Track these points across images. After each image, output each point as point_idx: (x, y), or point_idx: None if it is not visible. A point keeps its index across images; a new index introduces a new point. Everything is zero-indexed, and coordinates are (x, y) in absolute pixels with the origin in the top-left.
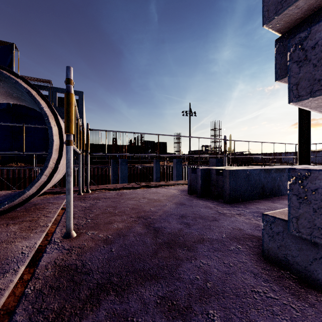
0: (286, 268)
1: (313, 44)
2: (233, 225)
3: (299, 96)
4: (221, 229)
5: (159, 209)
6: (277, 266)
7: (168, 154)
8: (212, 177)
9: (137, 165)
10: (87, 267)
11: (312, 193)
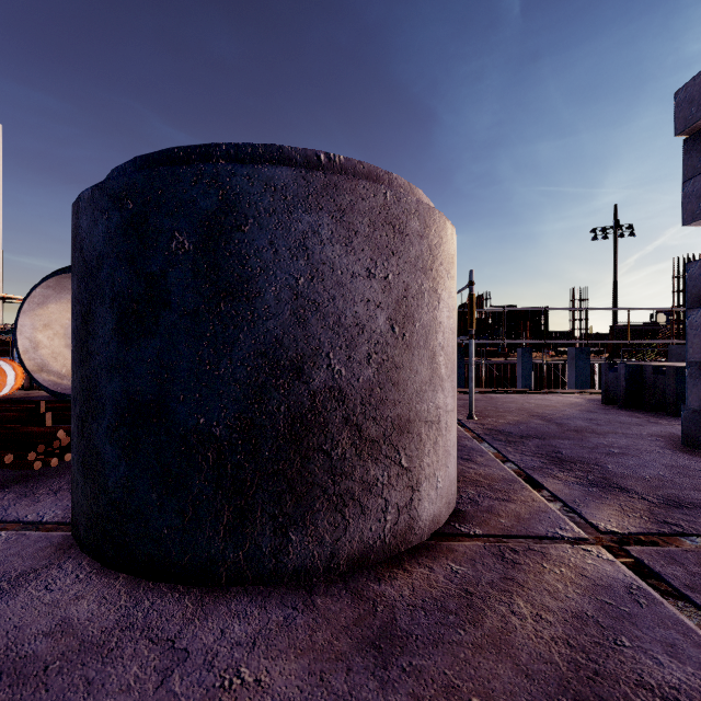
0: (700, 448)
1: (700, 273)
2: (663, 430)
3: (692, 307)
4: (643, 430)
5: (556, 412)
6: (692, 448)
7: (552, 334)
8: (646, 378)
9: (476, 359)
10: (507, 431)
11: (699, 377)
